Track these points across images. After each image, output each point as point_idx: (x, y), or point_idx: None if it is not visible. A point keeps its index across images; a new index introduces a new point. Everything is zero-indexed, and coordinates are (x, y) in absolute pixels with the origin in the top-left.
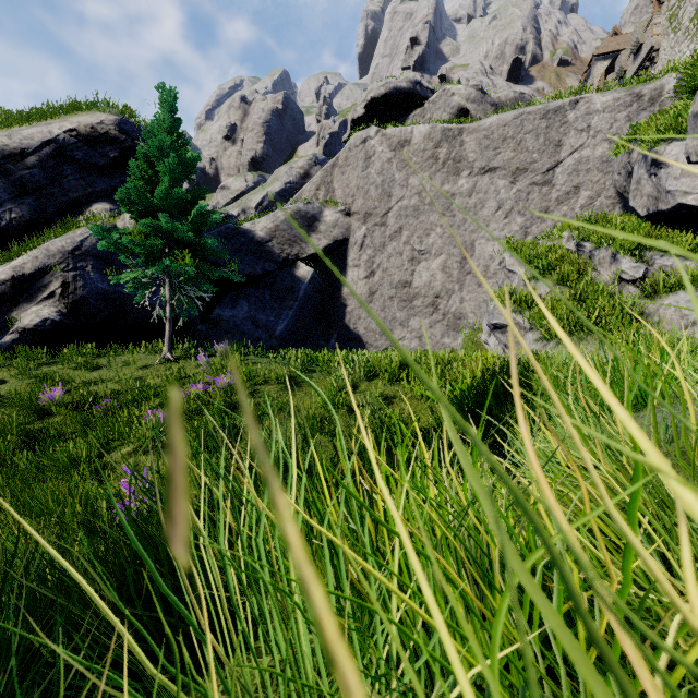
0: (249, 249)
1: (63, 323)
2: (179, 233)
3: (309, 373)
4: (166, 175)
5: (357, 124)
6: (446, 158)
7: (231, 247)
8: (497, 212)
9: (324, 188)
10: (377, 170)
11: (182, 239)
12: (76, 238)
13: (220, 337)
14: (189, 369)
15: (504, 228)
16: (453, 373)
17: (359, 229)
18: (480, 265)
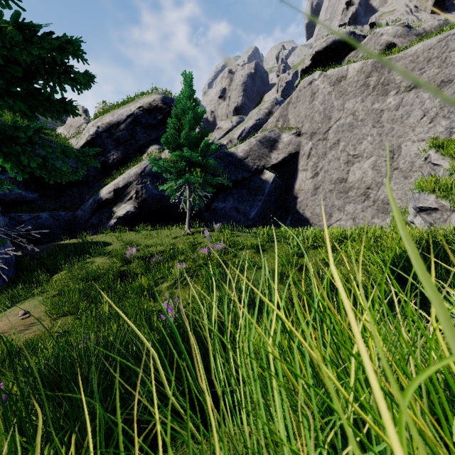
0: (233, 164)
1: (136, 213)
2: (194, 158)
3: (272, 243)
4: (187, 124)
5: (305, 72)
6: (376, 84)
7: (223, 164)
8: (422, 118)
9: (282, 119)
10: (320, 101)
11: (195, 161)
12: (142, 166)
13: (216, 220)
14: (199, 239)
15: (429, 131)
16: (383, 245)
17: (306, 144)
18: (406, 162)
